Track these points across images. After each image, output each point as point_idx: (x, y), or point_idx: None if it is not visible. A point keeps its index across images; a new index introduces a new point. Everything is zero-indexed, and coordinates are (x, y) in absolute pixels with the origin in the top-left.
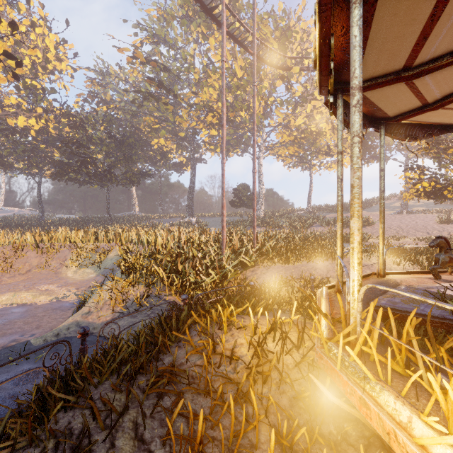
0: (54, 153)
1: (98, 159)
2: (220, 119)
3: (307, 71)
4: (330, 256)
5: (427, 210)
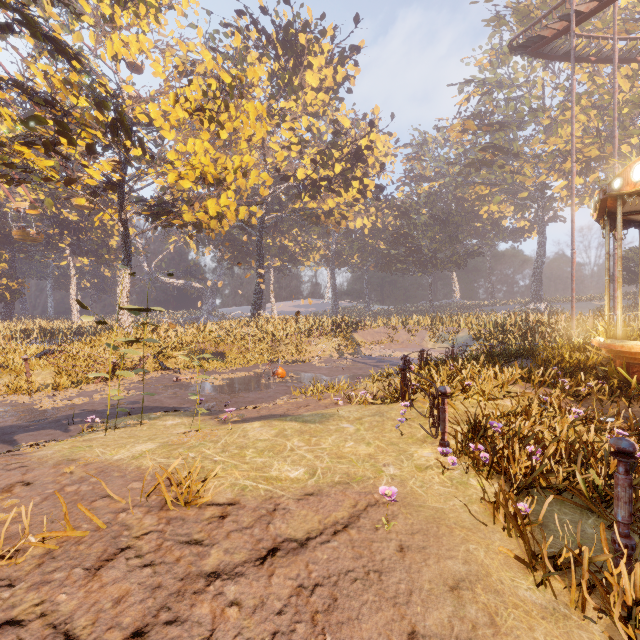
0: (380, 245)
1: (424, 246)
2: (588, 160)
3: None
4: None
5: None
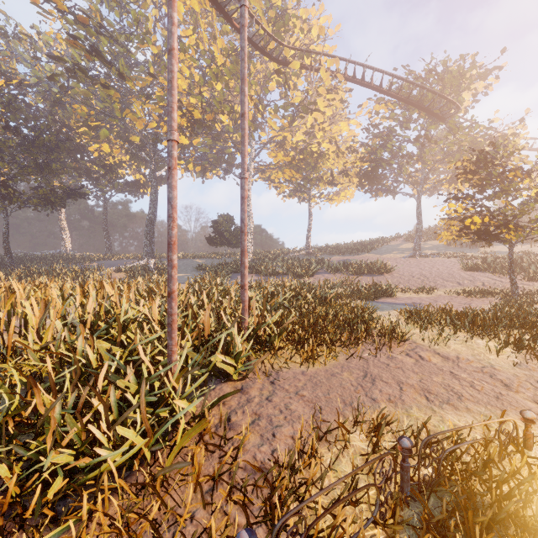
0: None
1: None
2: (193, 123)
3: (310, 70)
4: (383, 339)
5: (440, 254)
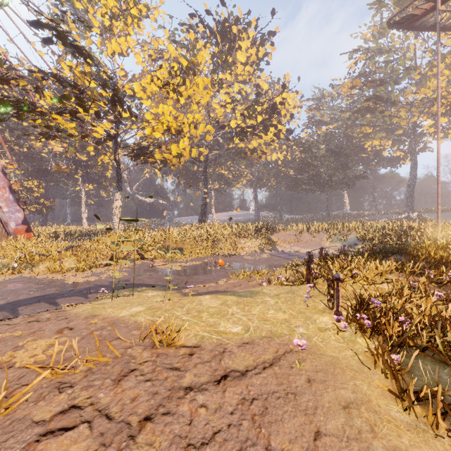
0: (290, 172)
1: (322, 172)
2: None
3: None
4: None
5: None
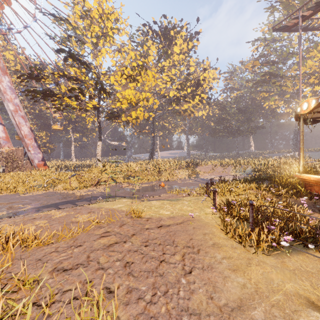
0: (211, 124)
1: (233, 124)
2: None
3: None
4: None
5: None
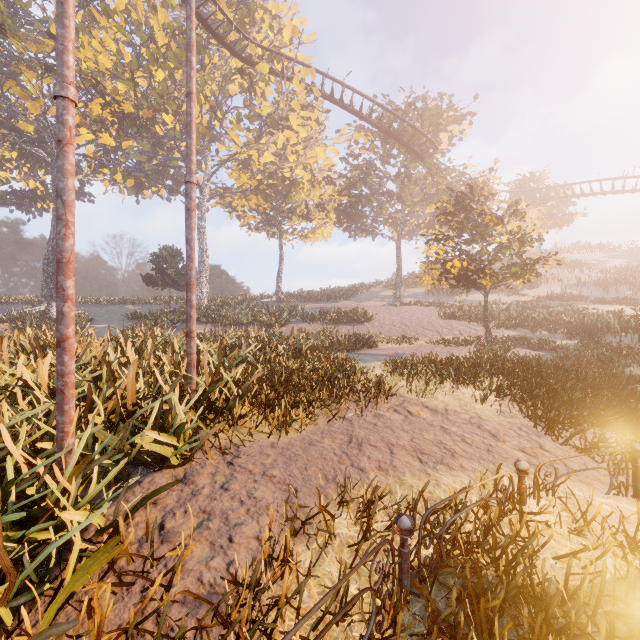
0: None
1: None
2: (121, 118)
3: (281, 77)
4: (368, 395)
5: (420, 302)
